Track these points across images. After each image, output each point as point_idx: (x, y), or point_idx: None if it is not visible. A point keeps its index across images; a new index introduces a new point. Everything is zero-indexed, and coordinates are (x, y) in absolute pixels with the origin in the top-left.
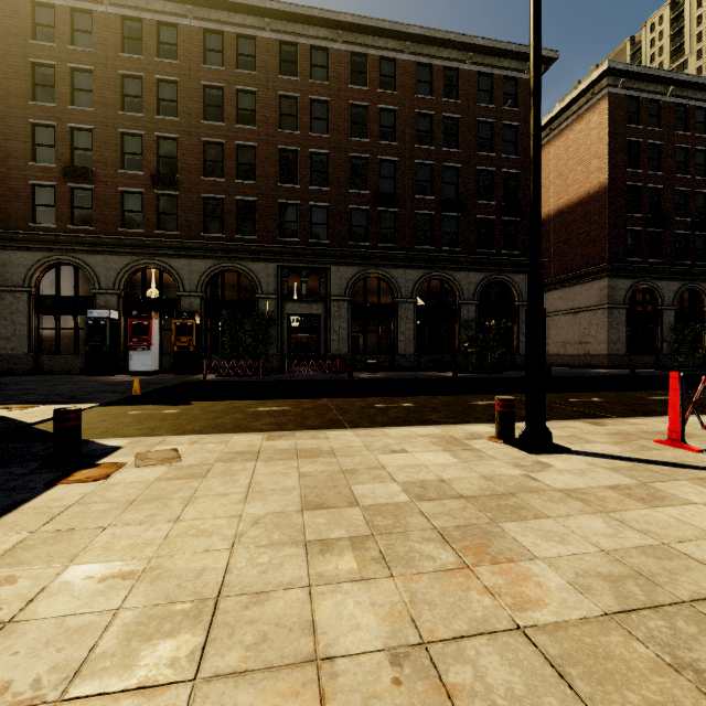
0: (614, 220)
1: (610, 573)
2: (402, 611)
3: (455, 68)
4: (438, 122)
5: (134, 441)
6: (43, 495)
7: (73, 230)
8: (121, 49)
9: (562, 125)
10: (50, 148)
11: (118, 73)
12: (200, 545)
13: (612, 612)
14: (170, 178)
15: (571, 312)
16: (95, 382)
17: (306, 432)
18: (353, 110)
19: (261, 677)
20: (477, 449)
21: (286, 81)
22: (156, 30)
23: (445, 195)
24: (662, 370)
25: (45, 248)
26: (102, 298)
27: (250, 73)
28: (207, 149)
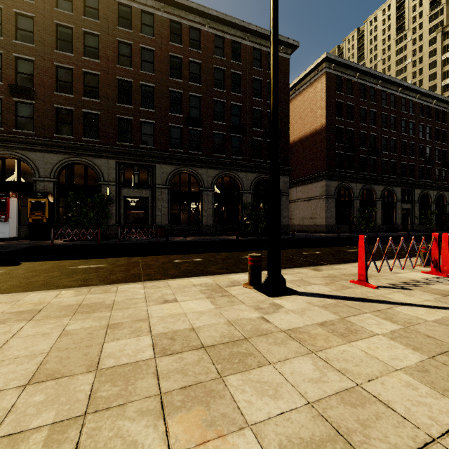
0: (329, 146)
1: (312, 437)
2: None
3: (238, 42)
4: (228, 75)
5: None
6: None
7: None
8: None
9: (301, 88)
10: None
11: None
12: None
13: None
14: (26, 89)
15: (307, 200)
16: None
17: (101, 287)
18: (172, 59)
19: None
20: (232, 295)
21: (122, 31)
22: None
23: (232, 123)
24: (353, 233)
25: None
26: None
27: (95, 21)
28: (60, 72)
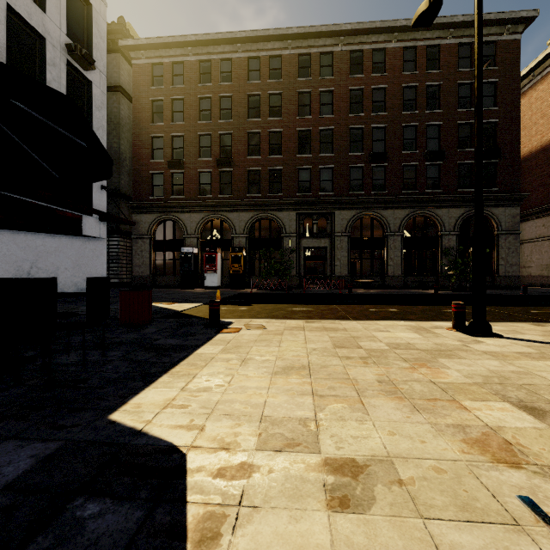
0: None
1: (487, 375)
2: (383, 374)
3: (436, 45)
4: (422, 91)
5: (237, 320)
6: (217, 336)
7: (173, 199)
8: (199, 81)
9: (545, 70)
10: (160, 150)
11: (197, 97)
12: (294, 353)
13: (478, 383)
14: (227, 160)
15: None
16: (189, 292)
17: (327, 321)
18: (351, 94)
19: (332, 380)
20: (436, 333)
21: (302, 81)
22: (219, 65)
23: (428, 148)
24: None
25: (158, 211)
26: (188, 240)
27: (278, 81)
28: (250, 137)
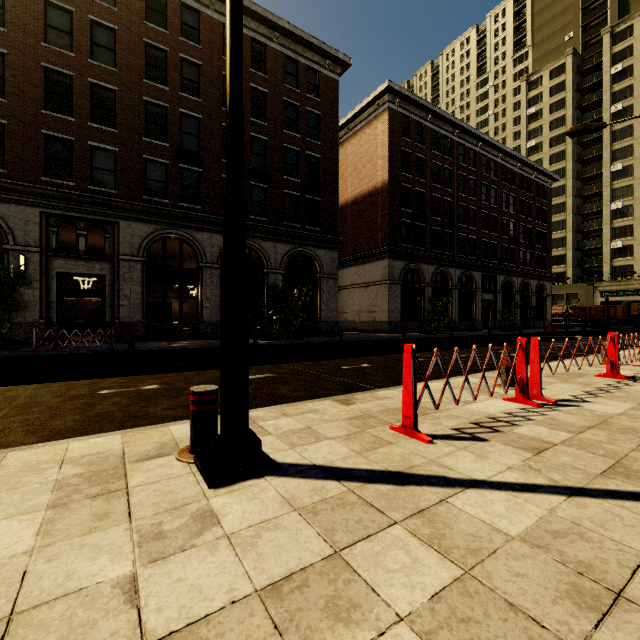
0: (393, 212)
1: None
2: None
3: (262, 43)
4: (246, 91)
5: None
6: None
7: None
8: None
9: (357, 127)
10: None
11: None
12: None
13: None
14: None
15: (364, 286)
16: None
17: None
18: (149, 51)
19: None
20: (124, 489)
21: None
22: None
23: (253, 165)
24: (424, 333)
25: None
26: None
27: None
28: None
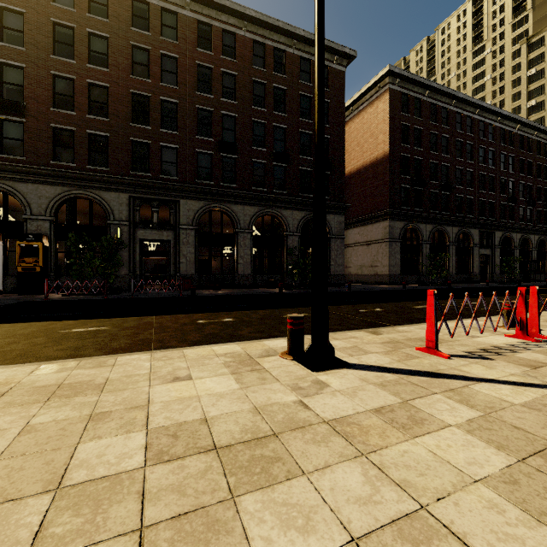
0: (393, 179)
1: None
2: None
3: (283, 50)
4: (270, 91)
5: None
6: None
7: None
8: None
9: (359, 107)
10: None
11: None
12: None
13: None
14: (14, 104)
15: (366, 244)
16: None
17: (94, 359)
18: (200, 70)
19: None
20: (264, 369)
21: (138, 33)
22: None
23: (275, 149)
24: (422, 285)
25: None
26: None
27: (102, 20)
28: (58, 83)
